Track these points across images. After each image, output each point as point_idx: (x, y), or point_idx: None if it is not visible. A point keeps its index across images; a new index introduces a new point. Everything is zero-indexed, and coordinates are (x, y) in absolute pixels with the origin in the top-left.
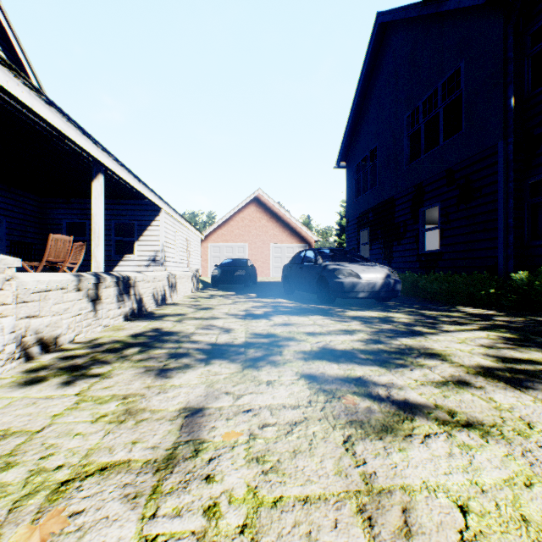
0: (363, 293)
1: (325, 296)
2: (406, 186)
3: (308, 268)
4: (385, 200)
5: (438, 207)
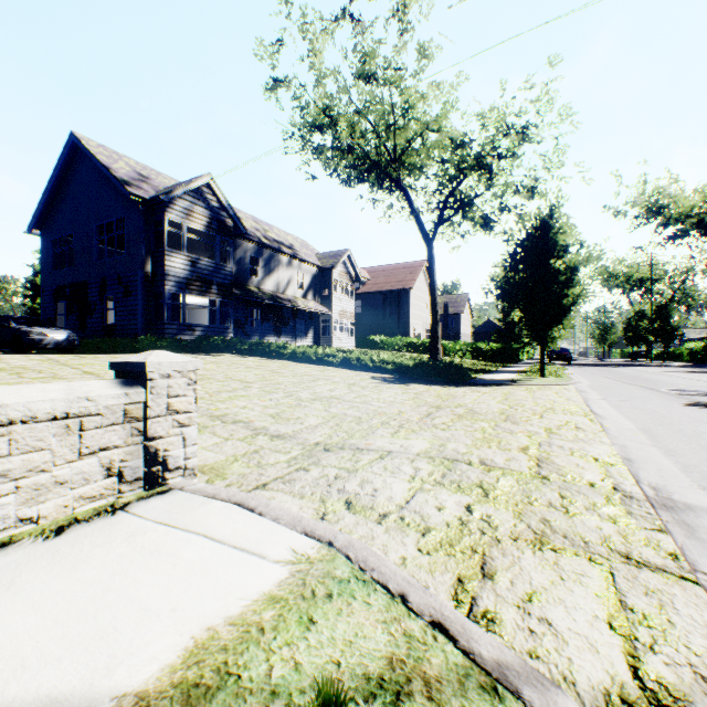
0: (51, 345)
1: (20, 349)
2: (97, 276)
3: (2, 330)
4: (81, 281)
5: (114, 297)
